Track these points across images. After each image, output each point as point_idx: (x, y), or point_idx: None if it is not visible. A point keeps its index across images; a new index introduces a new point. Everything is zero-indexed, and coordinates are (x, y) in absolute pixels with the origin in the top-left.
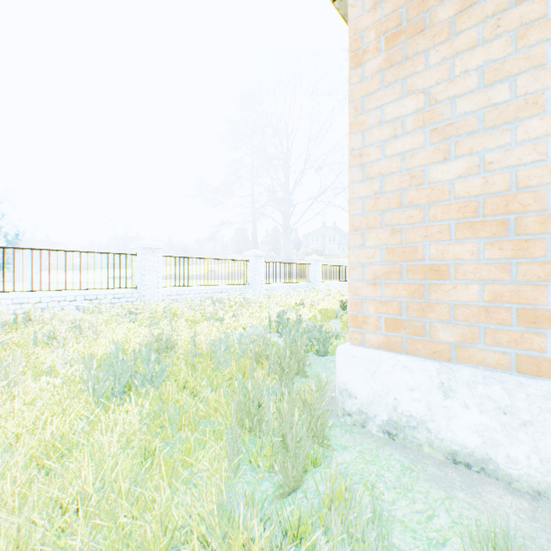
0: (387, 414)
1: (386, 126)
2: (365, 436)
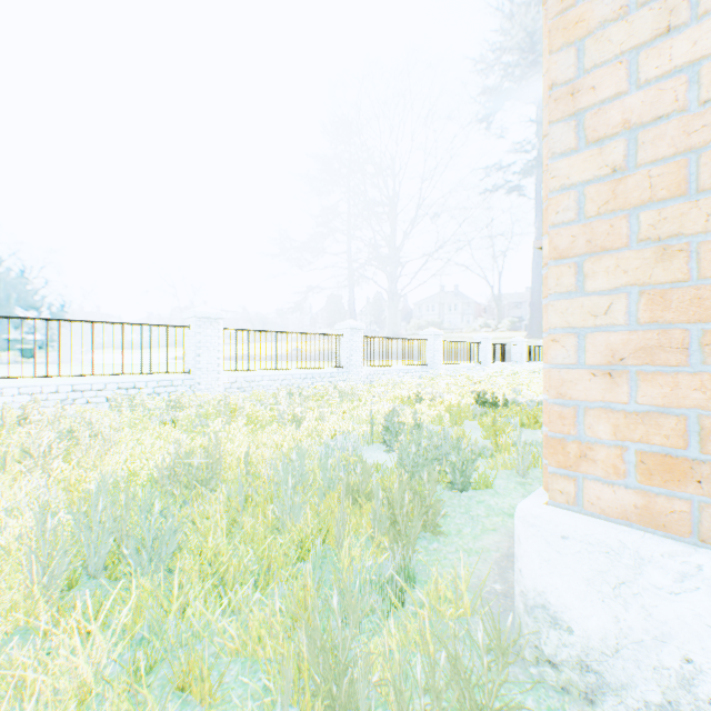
0: (662, 692)
1: (643, 12)
2: None
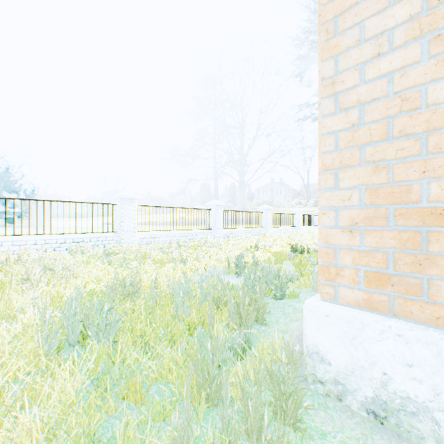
0: (373, 390)
1: (366, 45)
2: (344, 416)
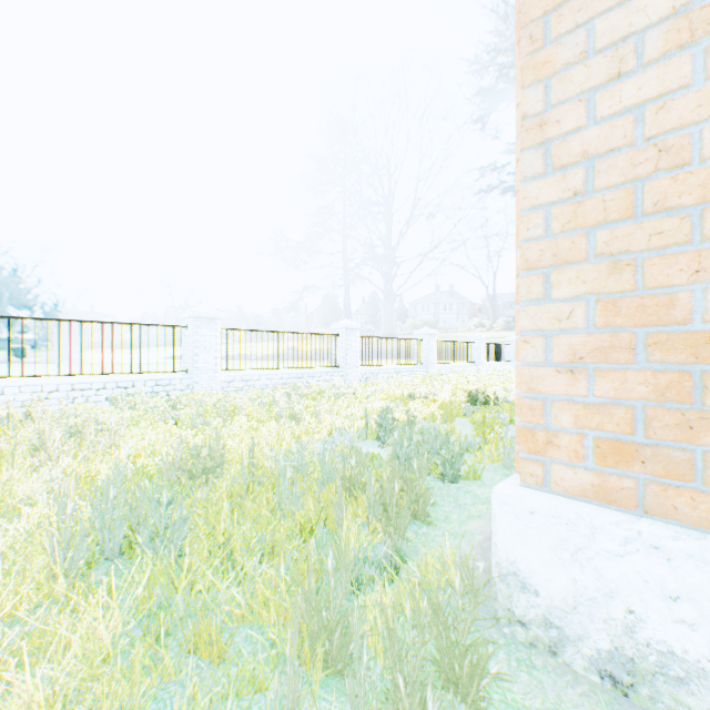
0: (610, 639)
1: (598, 59)
2: (562, 682)
